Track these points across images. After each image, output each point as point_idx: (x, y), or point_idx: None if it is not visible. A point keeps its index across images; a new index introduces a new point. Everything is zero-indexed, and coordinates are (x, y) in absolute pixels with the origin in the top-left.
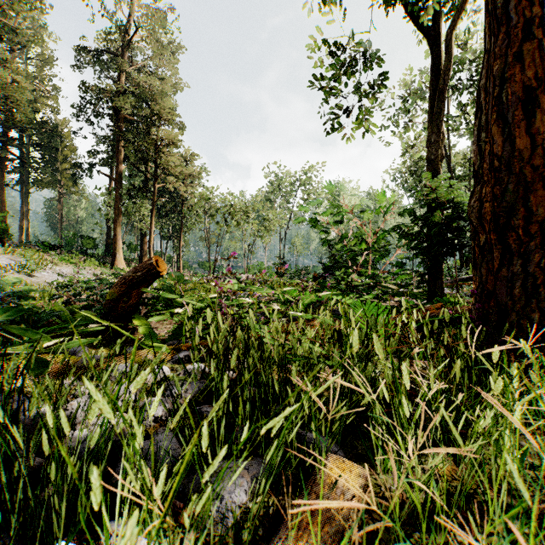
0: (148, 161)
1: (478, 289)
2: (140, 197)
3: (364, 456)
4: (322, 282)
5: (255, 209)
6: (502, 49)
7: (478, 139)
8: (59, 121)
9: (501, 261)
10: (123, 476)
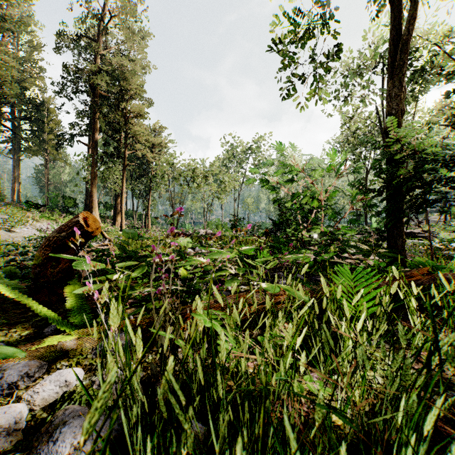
0: (120, 131)
1: None
2: (113, 163)
3: None
4: (276, 238)
5: (212, 172)
6: None
7: None
8: (45, 98)
9: None
10: None
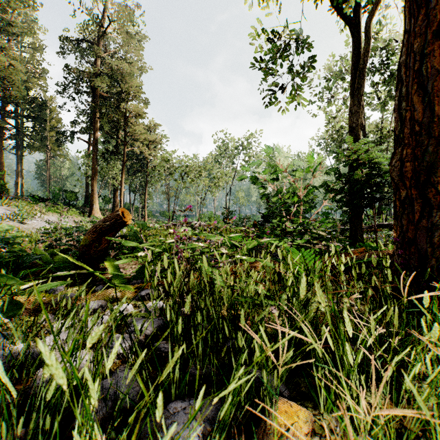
0: (119, 129)
1: (399, 237)
2: (112, 159)
3: (307, 393)
4: (261, 228)
5: (206, 168)
6: (422, 29)
7: (398, 107)
8: (47, 97)
9: (421, 213)
10: (77, 430)
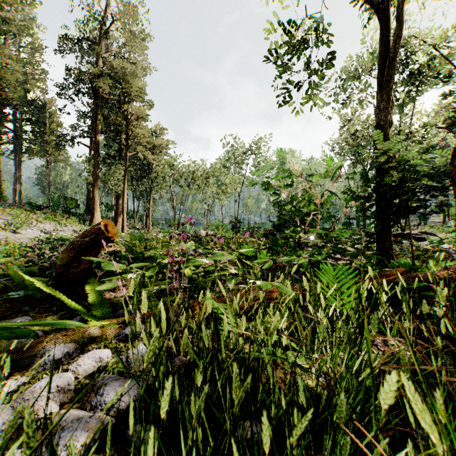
0: (121, 133)
1: None
2: (115, 165)
3: None
4: (274, 240)
5: (213, 174)
6: None
7: None
8: (47, 100)
9: None
10: None
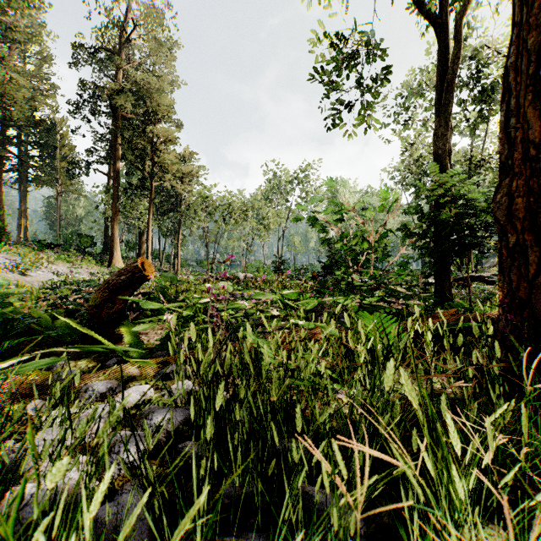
0: (146, 159)
1: (506, 296)
2: (137, 196)
3: (392, 526)
4: (322, 282)
5: (253, 207)
6: (538, 19)
7: (505, 125)
8: (57, 119)
9: (538, 265)
10: None
